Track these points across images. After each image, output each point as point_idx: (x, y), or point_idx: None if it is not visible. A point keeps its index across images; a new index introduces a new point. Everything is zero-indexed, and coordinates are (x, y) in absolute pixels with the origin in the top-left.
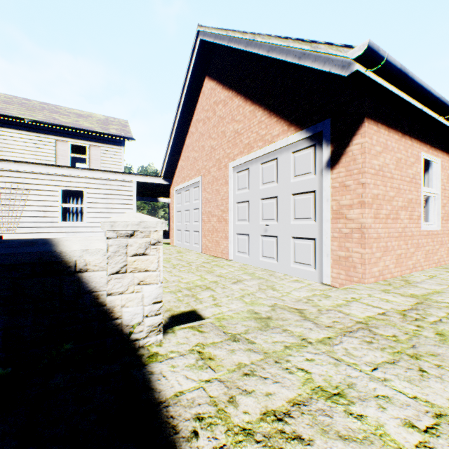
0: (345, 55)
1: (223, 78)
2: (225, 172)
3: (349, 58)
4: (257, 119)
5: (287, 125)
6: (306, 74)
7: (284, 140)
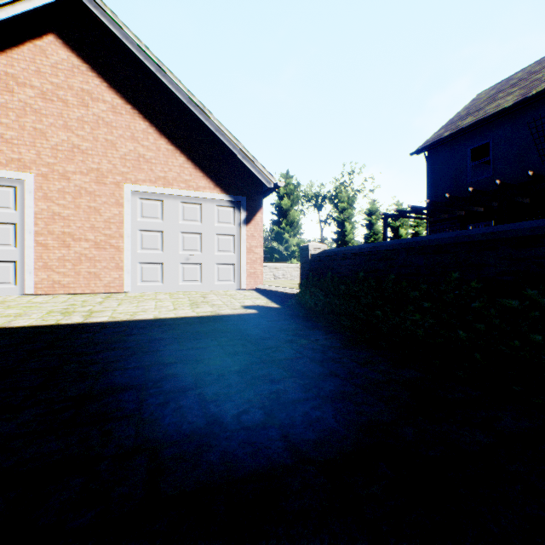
0: (271, 179)
1: (111, 77)
2: (117, 191)
3: (278, 184)
4: (178, 162)
5: (214, 185)
6: (230, 161)
7: (211, 194)
